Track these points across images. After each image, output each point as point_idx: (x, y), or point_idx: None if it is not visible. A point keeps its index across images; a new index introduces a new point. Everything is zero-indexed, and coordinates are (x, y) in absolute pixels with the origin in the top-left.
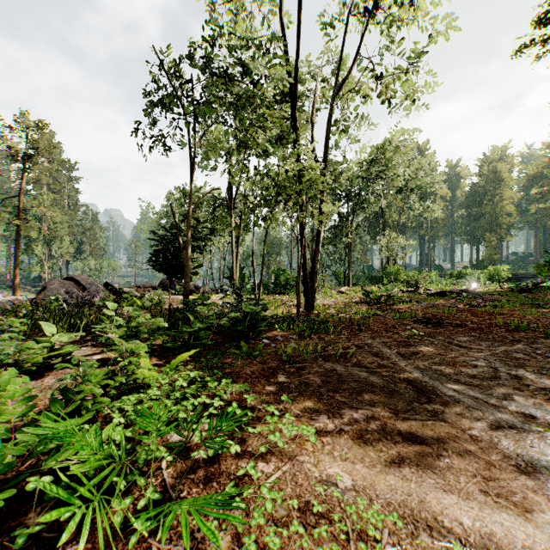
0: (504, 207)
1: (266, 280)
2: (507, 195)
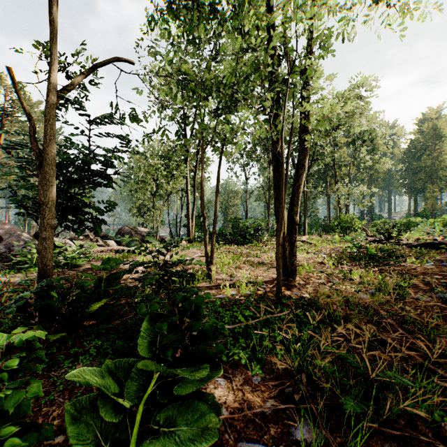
0: (443, 161)
1: (224, 228)
2: (445, 150)
